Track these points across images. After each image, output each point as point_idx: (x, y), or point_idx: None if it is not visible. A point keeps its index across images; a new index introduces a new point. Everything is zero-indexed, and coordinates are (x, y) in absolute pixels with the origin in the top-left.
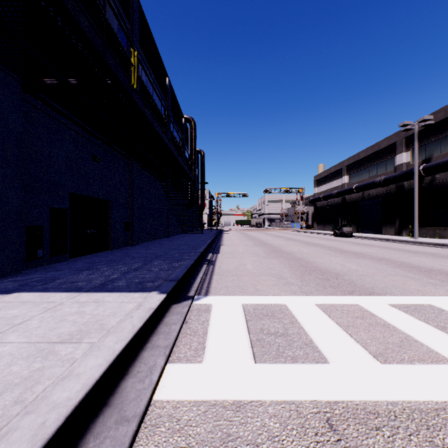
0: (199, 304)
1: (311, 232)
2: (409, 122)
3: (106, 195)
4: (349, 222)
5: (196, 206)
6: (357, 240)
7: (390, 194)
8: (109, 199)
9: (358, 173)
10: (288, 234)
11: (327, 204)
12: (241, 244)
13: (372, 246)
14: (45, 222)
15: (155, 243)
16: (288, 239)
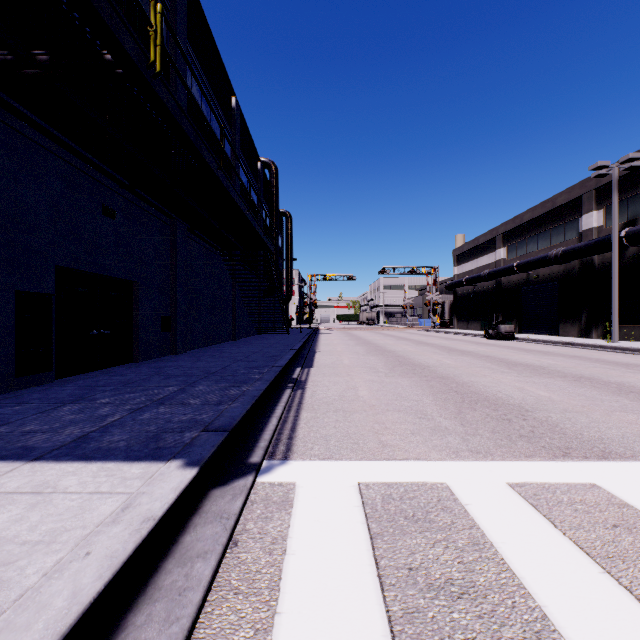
0: (270, 485)
1: (450, 332)
2: (606, 163)
3: (127, 273)
4: (507, 317)
5: (278, 293)
6: (523, 344)
7: (572, 274)
8: (133, 280)
9: (520, 244)
10: (416, 336)
11: (473, 291)
12: (347, 351)
13: (552, 355)
14: (4, 317)
15: (212, 351)
16: (418, 343)
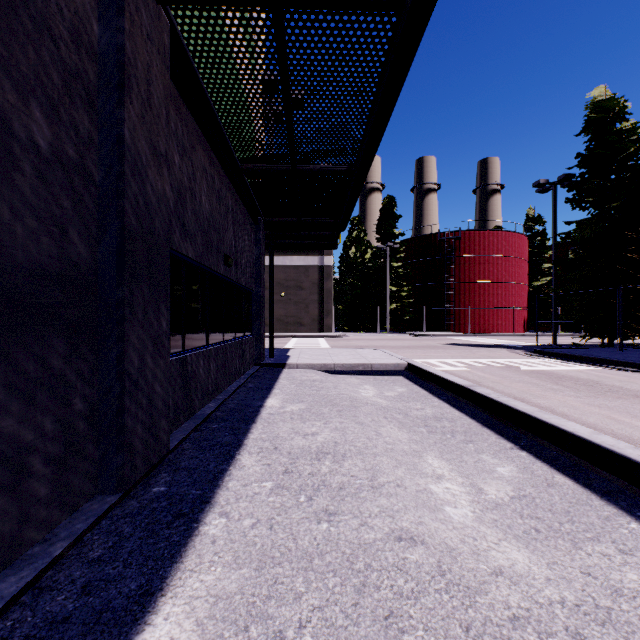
0: None
1: None
2: None
3: None
4: None
5: None
6: None
7: None
8: None
9: None
10: None
11: None
12: None
13: None
14: None
15: None
16: None
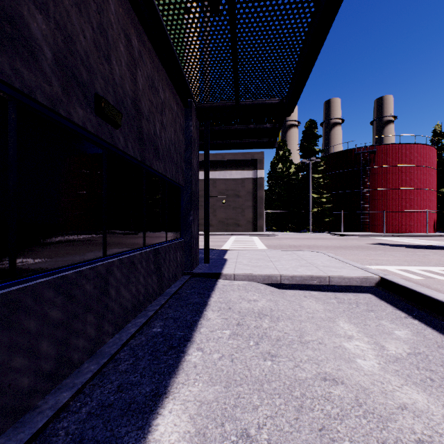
0: None
1: None
2: None
3: None
4: None
5: None
6: None
7: None
8: None
9: None
10: None
11: None
12: None
13: None
14: None
15: None
16: None
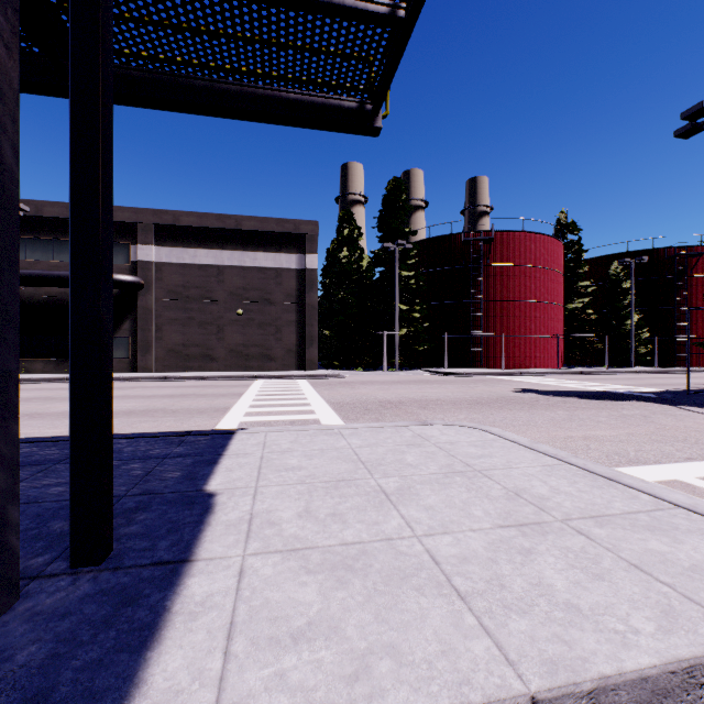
0: None
1: None
2: None
3: None
4: None
5: None
6: None
7: None
8: None
9: None
10: None
11: None
12: None
13: None
14: None
15: None
16: None
